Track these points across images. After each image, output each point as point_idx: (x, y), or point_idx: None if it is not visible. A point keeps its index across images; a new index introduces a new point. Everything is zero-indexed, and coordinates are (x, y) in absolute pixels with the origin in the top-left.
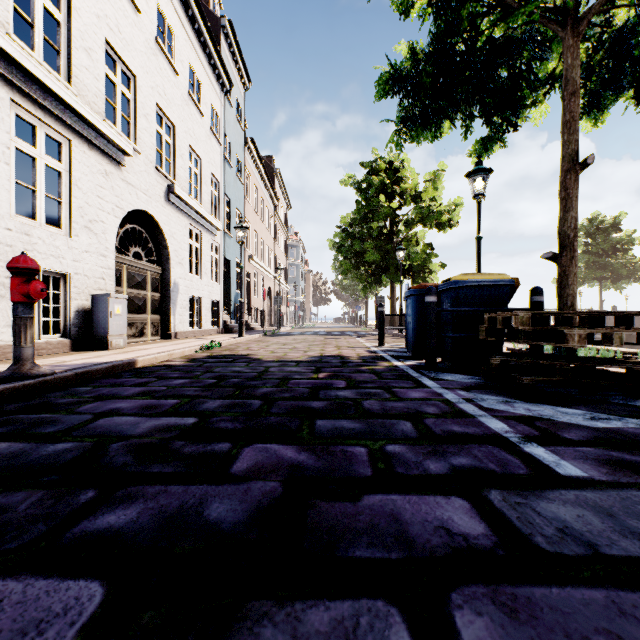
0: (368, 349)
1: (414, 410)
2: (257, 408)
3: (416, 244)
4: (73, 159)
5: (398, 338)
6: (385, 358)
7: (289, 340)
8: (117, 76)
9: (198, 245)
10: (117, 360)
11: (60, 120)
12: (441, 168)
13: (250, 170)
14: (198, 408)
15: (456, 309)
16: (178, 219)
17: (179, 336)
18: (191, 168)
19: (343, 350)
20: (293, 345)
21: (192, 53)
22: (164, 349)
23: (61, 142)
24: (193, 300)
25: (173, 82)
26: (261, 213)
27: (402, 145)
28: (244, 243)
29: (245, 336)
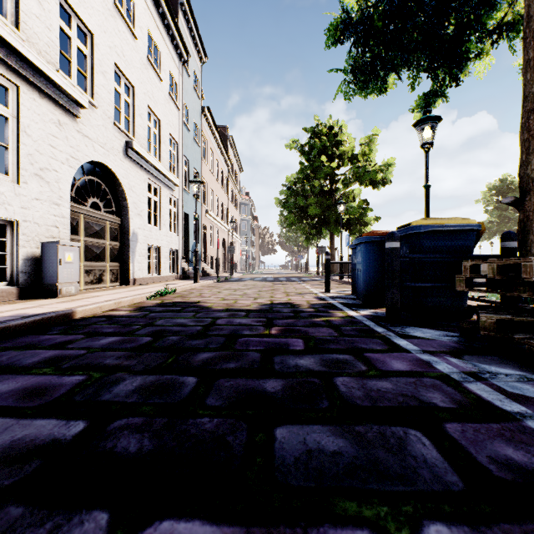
0: (316, 295)
1: (414, 399)
2: (188, 394)
3: (353, 200)
4: (21, 105)
5: (340, 284)
6: (336, 306)
7: (240, 286)
8: (72, 30)
9: (157, 199)
10: (54, 311)
11: (5, 64)
12: (375, 133)
13: (206, 135)
14: (104, 394)
15: (421, 256)
16: (137, 173)
17: (138, 282)
18: (150, 128)
19: (292, 297)
20: (244, 291)
21: (151, 22)
22: (115, 296)
23: (7, 87)
24: (152, 249)
25: (132, 45)
26: (216, 174)
27: (351, 95)
28: (201, 199)
29: (200, 282)
